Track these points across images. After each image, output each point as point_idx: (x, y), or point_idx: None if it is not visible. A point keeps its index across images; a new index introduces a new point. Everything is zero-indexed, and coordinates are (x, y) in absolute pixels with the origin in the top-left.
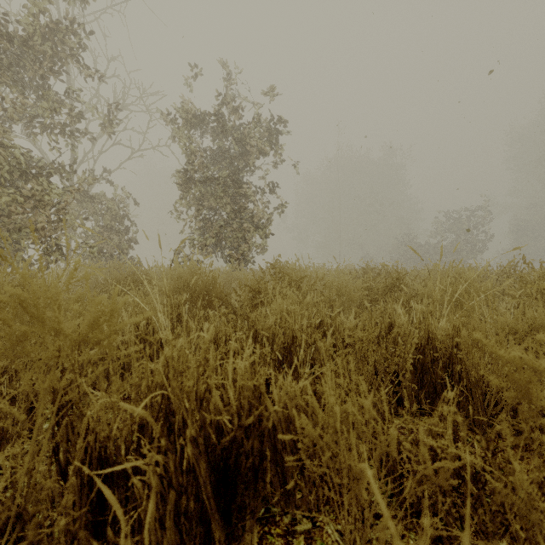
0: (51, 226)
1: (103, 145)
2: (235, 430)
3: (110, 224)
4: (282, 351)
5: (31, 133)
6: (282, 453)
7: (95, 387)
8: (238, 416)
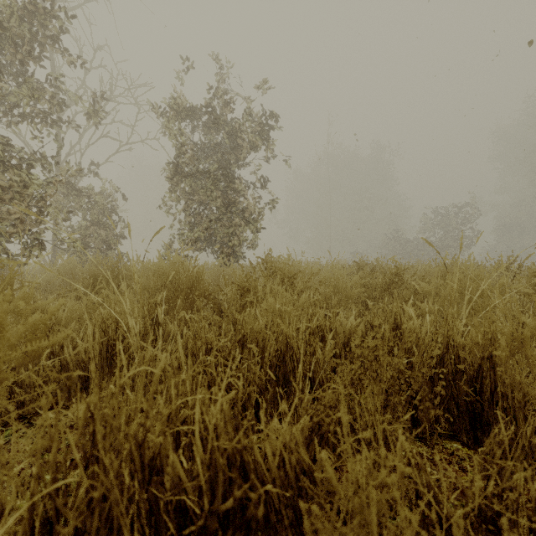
0: (31, 220)
1: (90, 137)
2: (203, 516)
3: (97, 218)
4: (274, 360)
5: (11, 122)
6: (276, 527)
7: (55, 402)
8: (210, 487)
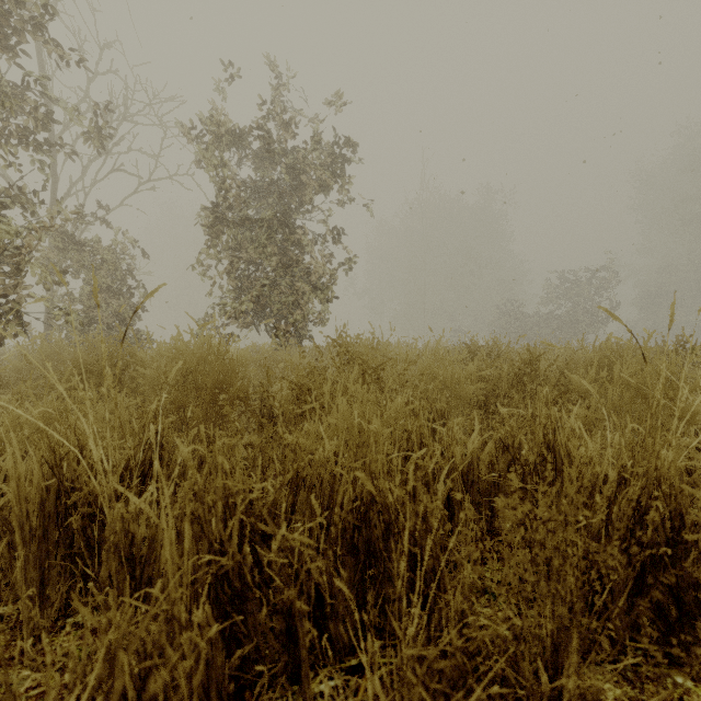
0: (4, 283)
1: (98, 171)
2: None
3: (106, 282)
4: (350, 518)
5: None
6: None
7: None
8: None
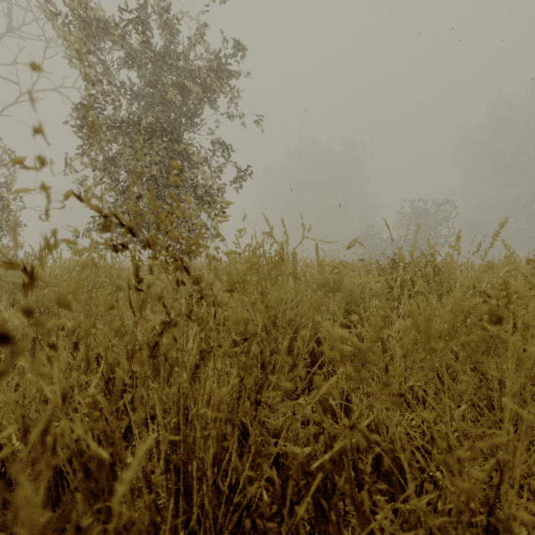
0: None
1: None
2: None
3: None
4: None
5: None
6: None
7: None
8: None
